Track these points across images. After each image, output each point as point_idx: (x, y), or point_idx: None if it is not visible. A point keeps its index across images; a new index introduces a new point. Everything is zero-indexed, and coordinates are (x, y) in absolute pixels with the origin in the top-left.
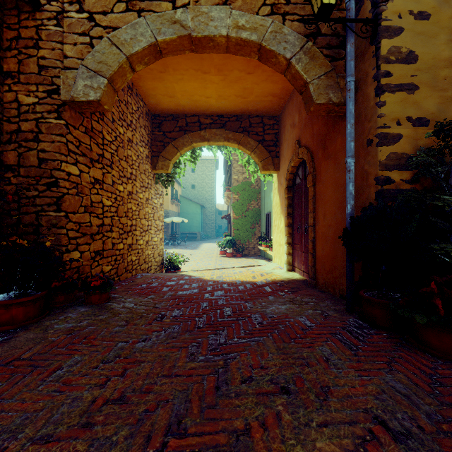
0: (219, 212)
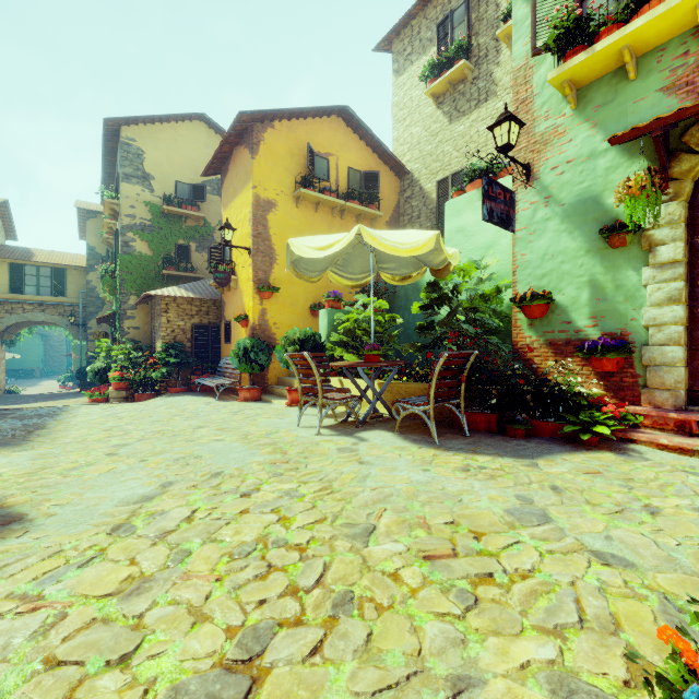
0: None
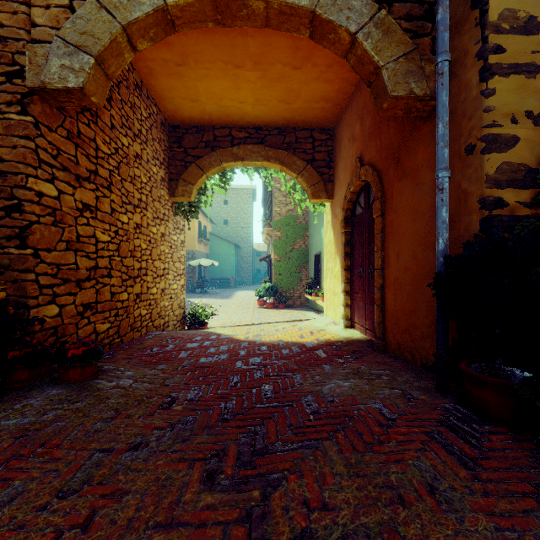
0: (258, 253)
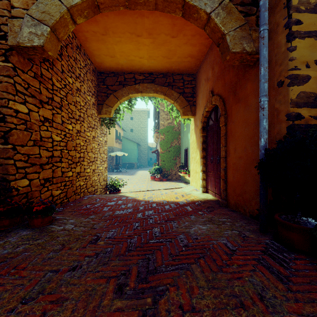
0: (150, 148)
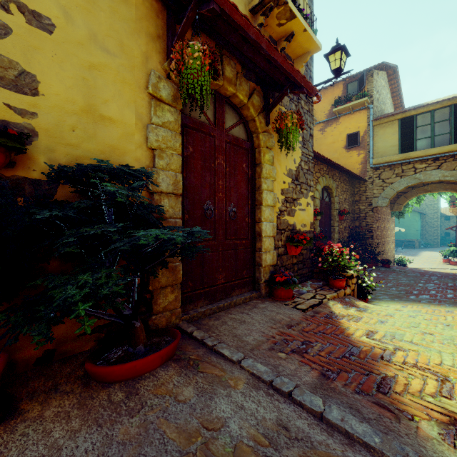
0: (446, 217)
